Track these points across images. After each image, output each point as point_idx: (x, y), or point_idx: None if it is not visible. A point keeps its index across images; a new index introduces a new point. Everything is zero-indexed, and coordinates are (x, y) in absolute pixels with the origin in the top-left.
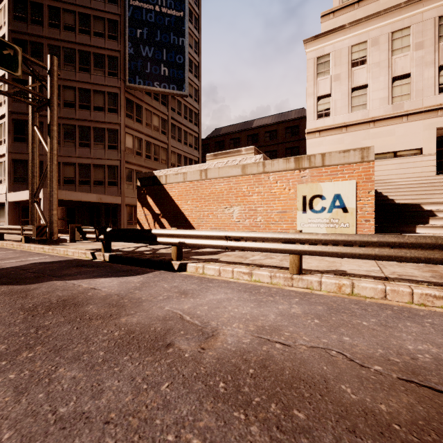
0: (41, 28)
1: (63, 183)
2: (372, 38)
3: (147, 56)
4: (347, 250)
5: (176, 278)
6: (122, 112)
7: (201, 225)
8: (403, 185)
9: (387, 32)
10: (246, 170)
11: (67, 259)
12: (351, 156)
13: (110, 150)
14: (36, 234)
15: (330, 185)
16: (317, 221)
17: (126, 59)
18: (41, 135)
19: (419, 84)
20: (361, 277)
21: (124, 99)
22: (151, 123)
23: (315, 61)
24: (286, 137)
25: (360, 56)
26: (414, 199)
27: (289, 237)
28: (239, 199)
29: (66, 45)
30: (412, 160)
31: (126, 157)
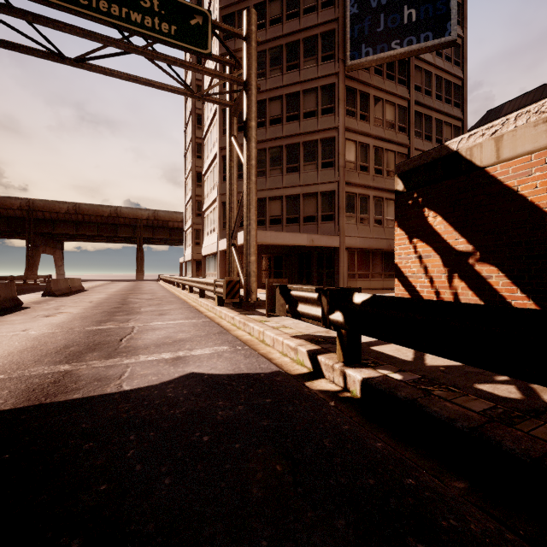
0: None
1: (269, 224)
2: None
3: (378, 5)
4: None
5: None
6: (341, 109)
7: None
8: None
9: None
10: None
11: (255, 373)
12: None
13: (324, 170)
14: (225, 295)
15: None
16: None
17: (346, 27)
18: (238, 145)
19: None
20: None
21: (343, 89)
22: (382, 118)
23: None
24: None
25: None
26: None
27: None
28: None
29: (272, 45)
30: None
31: (346, 176)
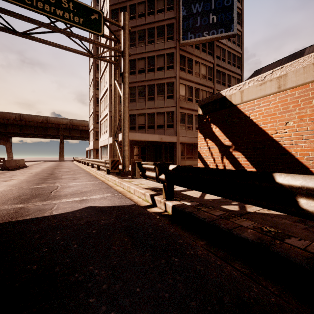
0: None
1: (137, 129)
2: None
3: (197, 12)
4: None
5: None
6: (177, 66)
7: None
8: None
9: None
10: None
11: (122, 205)
12: None
13: (168, 99)
14: (111, 168)
15: None
16: None
17: (180, 22)
18: (119, 85)
19: None
20: None
21: (178, 55)
22: (199, 72)
23: None
24: None
25: None
26: None
27: None
28: None
29: (139, 28)
30: None
31: (180, 103)
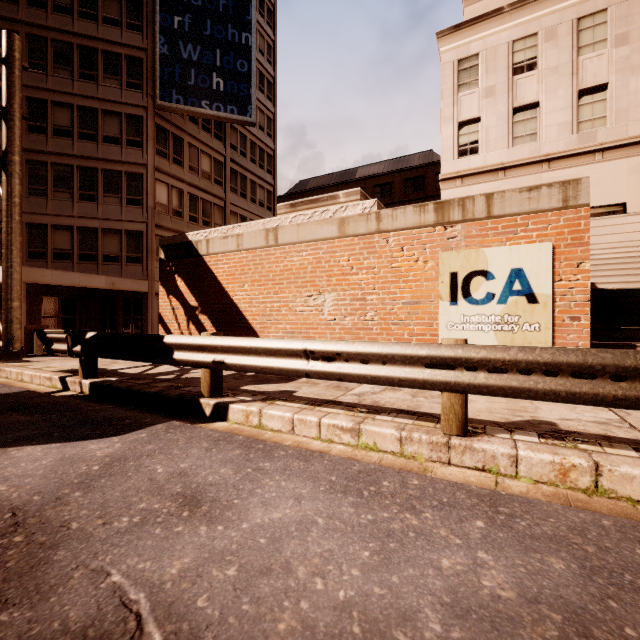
0: (16, 6)
1: (52, 259)
2: (545, 28)
3: (189, 59)
4: (583, 388)
5: (195, 444)
6: (150, 146)
7: (268, 326)
8: (607, 260)
9: (571, 18)
10: (347, 228)
11: (5, 393)
12: (544, 198)
13: (130, 207)
14: None
15: (503, 252)
16: (478, 320)
17: (156, 63)
18: None
19: (622, 100)
20: (601, 442)
21: (153, 126)
22: (197, 166)
23: (456, 66)
24: (406, 193)
25: (527, 57)
26: (629, 282)
27: (442, 354)
28: (335, 280)
29: (57, 36)
30: (610, 222)
31: (156, 218)
